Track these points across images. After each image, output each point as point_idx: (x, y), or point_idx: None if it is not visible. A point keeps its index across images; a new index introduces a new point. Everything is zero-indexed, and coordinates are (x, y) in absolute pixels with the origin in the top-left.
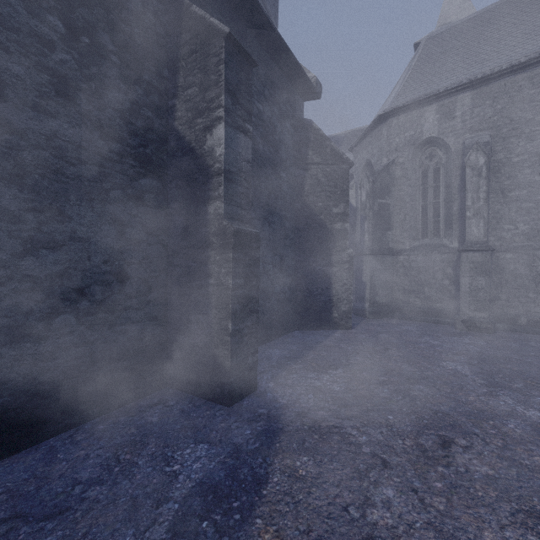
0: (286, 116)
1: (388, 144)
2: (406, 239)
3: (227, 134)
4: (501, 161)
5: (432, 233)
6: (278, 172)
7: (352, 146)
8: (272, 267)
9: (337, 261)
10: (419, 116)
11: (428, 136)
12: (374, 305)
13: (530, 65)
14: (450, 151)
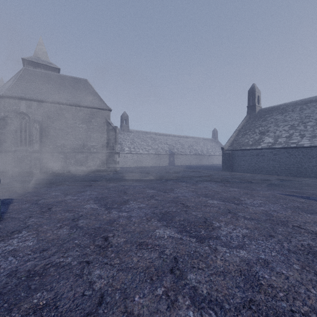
0: None
1: (4, 108)
2: (13, 146)
3: None
4: (46, 127)
5: (24, 145)
6: None
7: None
8: None
9: None
10: (19, 103)
11: (22, 111)
12: None
13: (53, 103)
14: (30, 119)
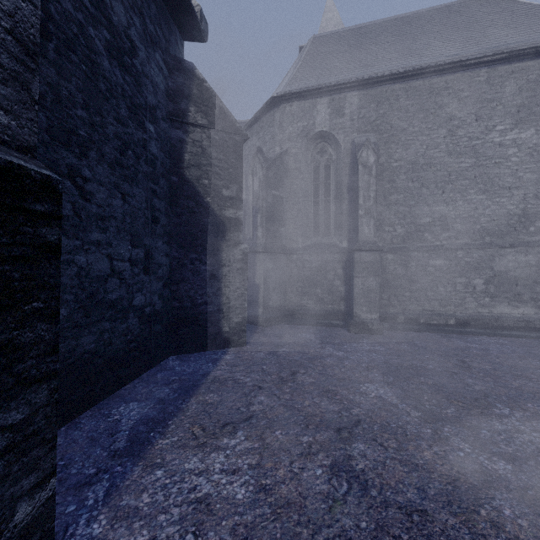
0: (155, 43)
1: (281, 132)
2: (299, 237)
3: None
4: (383, 165)
5: (323, 232)
6: (142, 120)
7: None
8: (130, 267)
9: (228, 258)
10: (312, 107)
11: (320, 129)
12: (268, 310)
13: (406, 77)
14: (341, 148)
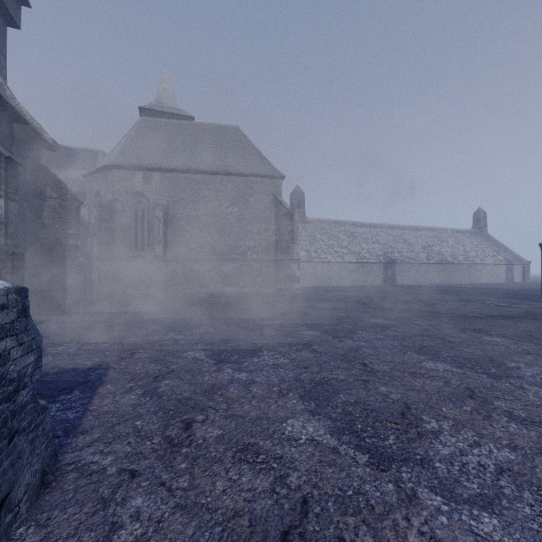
0: (28, 162)
1: (113, 186)
2: (124, 251)
3: (6, 204)
4: (173, 215)
5: (141, 249)
6: (22, 203)
7: (85, 174)
8: None
9: (71, 265)
10: (133, 176)
11: (138, 189)
12: (101, 294)
13: (184, 172)
14: (150, 202)
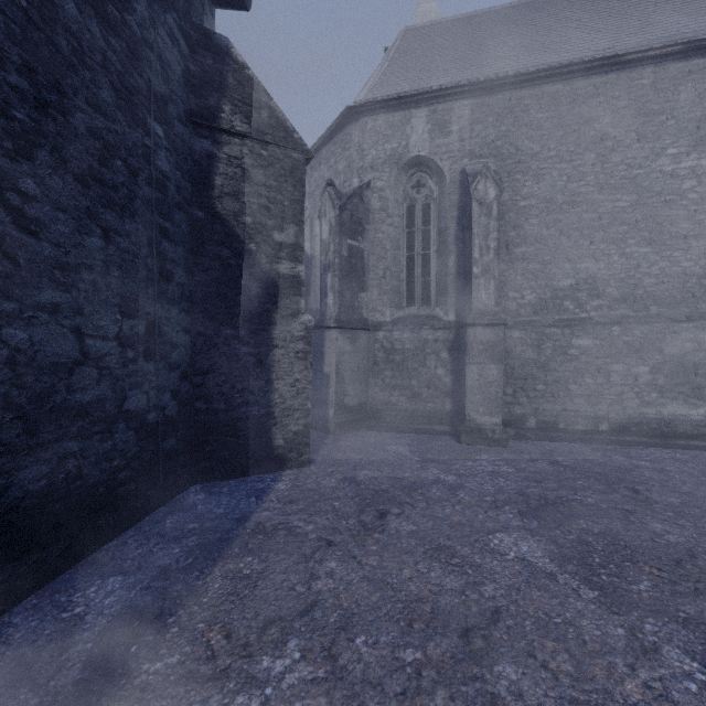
0: None
1: (361, 157)
2: (386, 306)
3: None
4: (506, 204)
5: (421, 299)
6: (141, 115)
7: None
8: (120, 348)
9: (282, 336)
10: (405, 122)
11: (416, 153)
12: (342, 410)
13: (538, 78)
14: (445, 181)
